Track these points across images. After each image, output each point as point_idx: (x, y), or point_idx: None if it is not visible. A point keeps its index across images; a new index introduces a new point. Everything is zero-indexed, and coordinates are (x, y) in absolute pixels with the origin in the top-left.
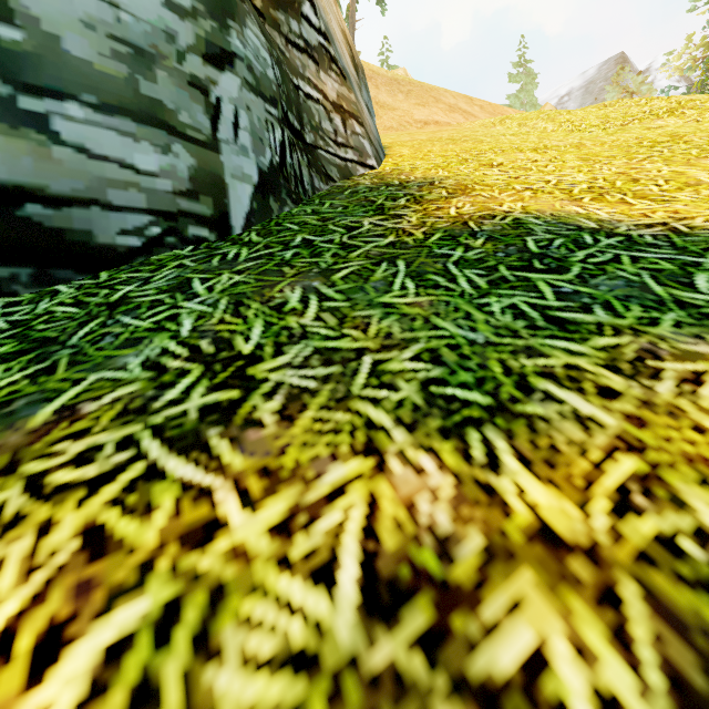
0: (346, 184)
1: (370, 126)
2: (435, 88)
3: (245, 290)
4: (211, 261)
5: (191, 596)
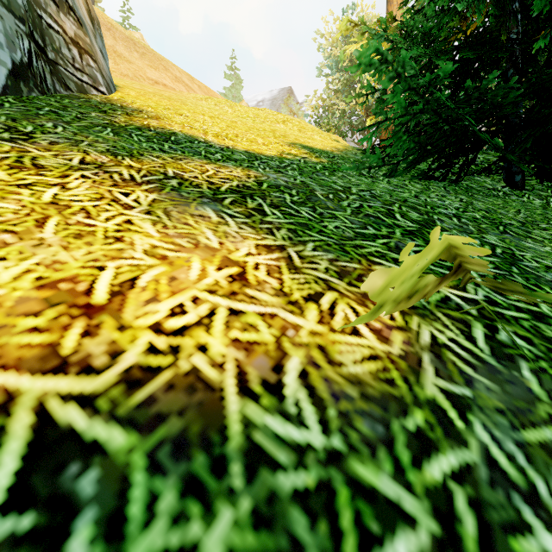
0: (82, 96)
1: (103, 66)
2: (166, 59)
3: (16, 117)
4: None
5: (26, 156)
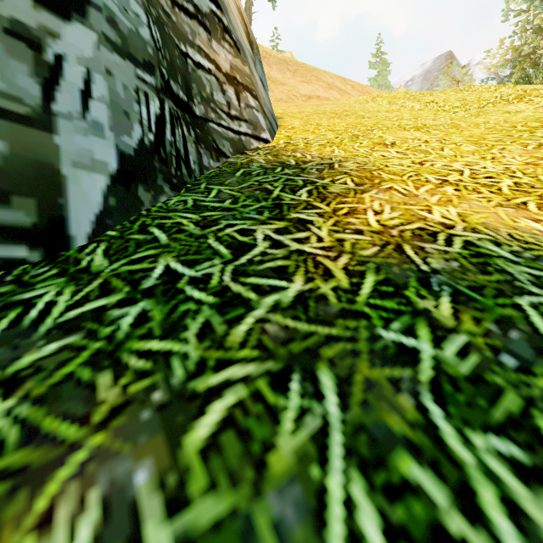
0: (238, 160)
1: (264, 99)
2: (316, 69)
3: None
4: None
5: None
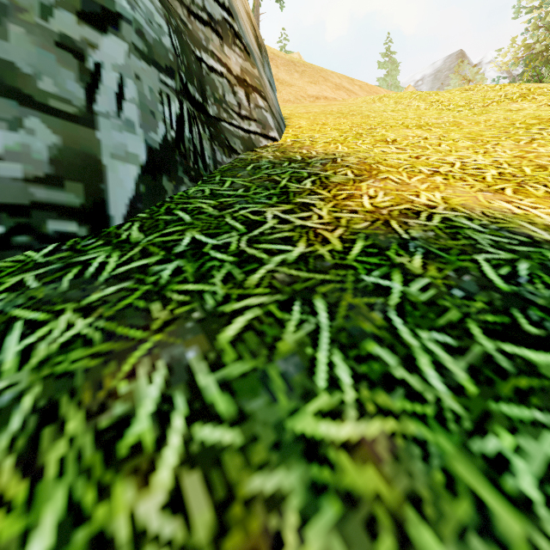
0: (249, 157)
1: (272, 100)
2: (324, 69)
3: (76, 366)
4: (60, 280)
5: None
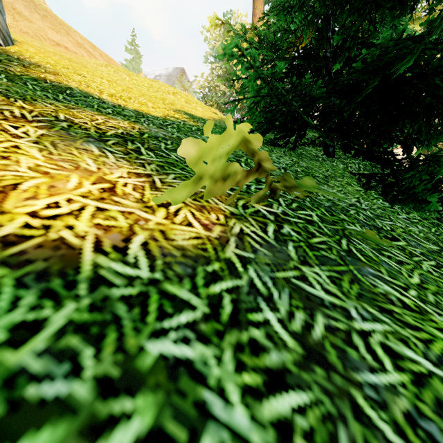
0: None
1: None
2: (68, 25)
3: None
4: None
5: None
